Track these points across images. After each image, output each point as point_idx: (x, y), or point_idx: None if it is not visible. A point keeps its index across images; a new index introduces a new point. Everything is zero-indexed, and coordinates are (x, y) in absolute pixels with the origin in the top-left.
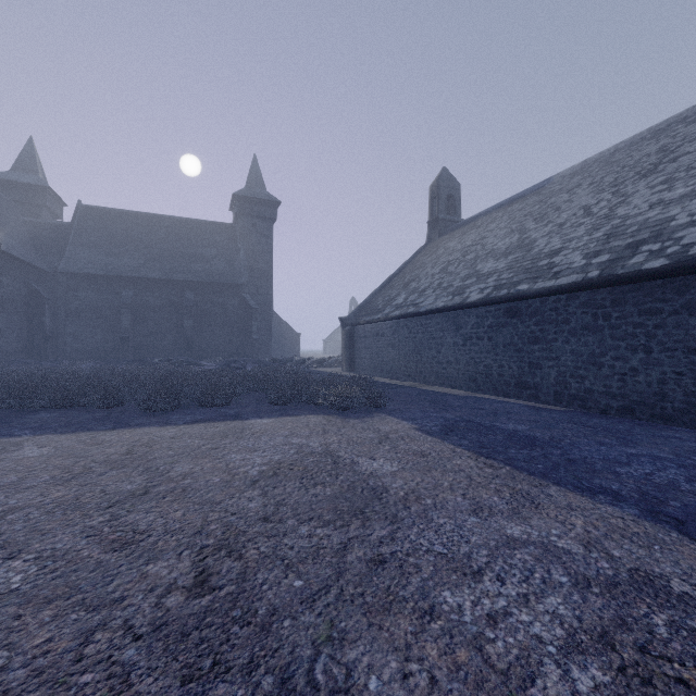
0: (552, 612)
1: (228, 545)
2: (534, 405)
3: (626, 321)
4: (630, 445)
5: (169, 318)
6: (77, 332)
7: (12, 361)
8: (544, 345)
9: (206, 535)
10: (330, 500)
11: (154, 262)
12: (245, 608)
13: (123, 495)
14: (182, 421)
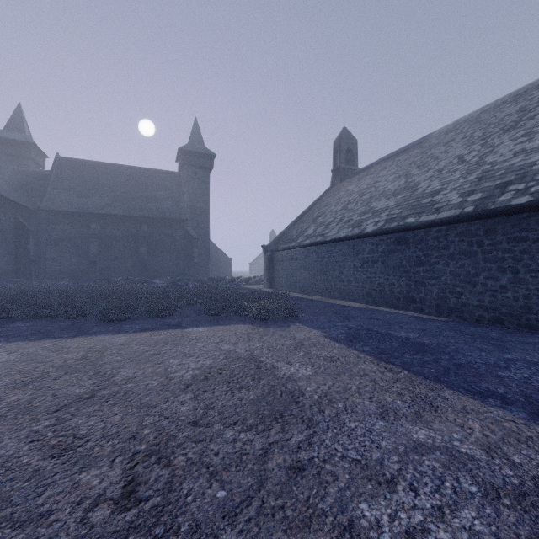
0: (469, 529)
1: (159, 451)
2: (419, 315)
3: (497, 247)
4: (505, 351)
5: (128, 245)
6: (55, 257)
7: (3, 280)
8: (427, 267)
9: (139, 440)
10: (252, 404)
11: (117, 202)
12: (168, 524)
13: (71, 399)
14: (132, 329)
